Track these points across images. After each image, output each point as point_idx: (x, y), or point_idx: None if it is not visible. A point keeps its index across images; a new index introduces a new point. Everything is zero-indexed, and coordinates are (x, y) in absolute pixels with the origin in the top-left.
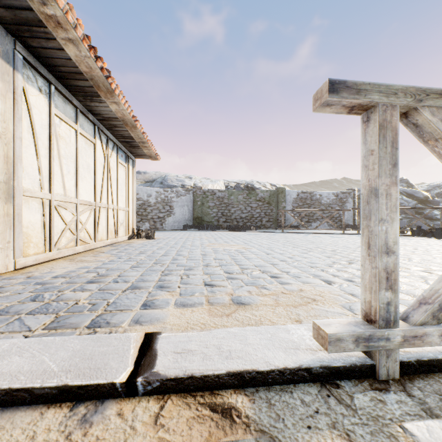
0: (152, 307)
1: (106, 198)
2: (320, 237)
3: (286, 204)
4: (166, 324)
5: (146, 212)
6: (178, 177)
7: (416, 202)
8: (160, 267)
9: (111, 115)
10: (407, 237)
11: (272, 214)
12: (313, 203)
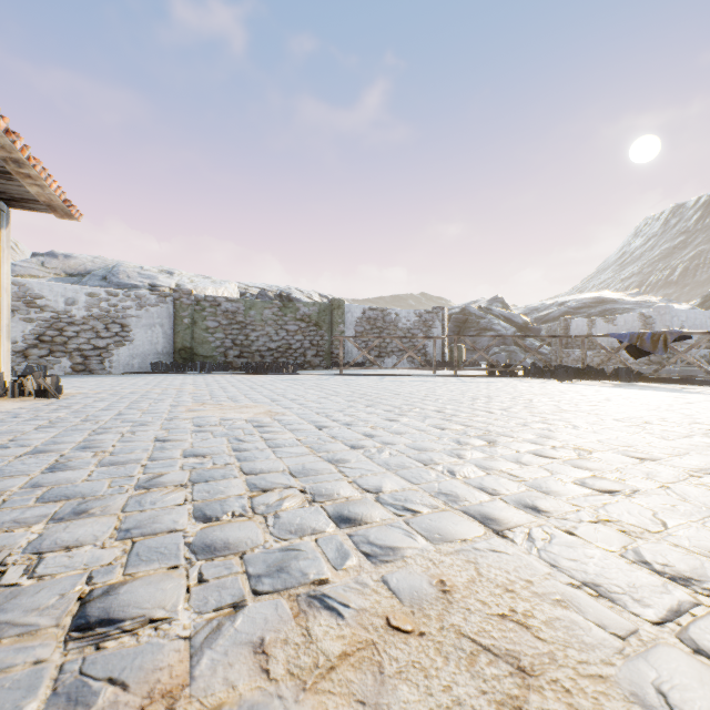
0: None
1: None
2: (405, 383)
3: (345, 328)
4: None
5: (64, 336)
6: (144, 269)
7: (516, 329)
8: None
9: None
10: (523, 380)
11: (323, 343)
12: (386, 326)
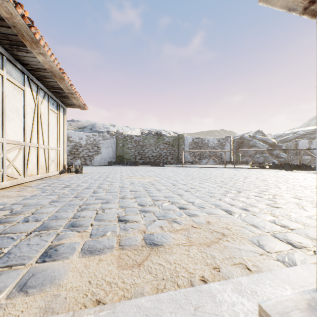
0: (52, 258)
1: (36, 139)
2: (210, 170)
3: (184, 146)
4: (60, 288)
5: (78, 151)
6: (104, 125)
7: (268, 145)
8: (79, 201)
9: (39, 66)
10: (267, 170)
11: (175, 153)
12: (203, 146)
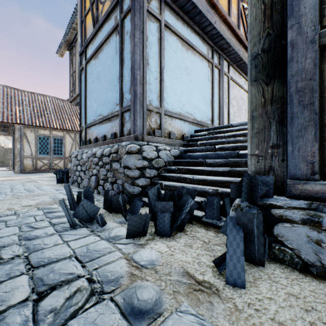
0: None
1: None
2: None
3: None
4: None
5: None
6: None
7: None
8: None
9: None
10: None
11: None
12: None
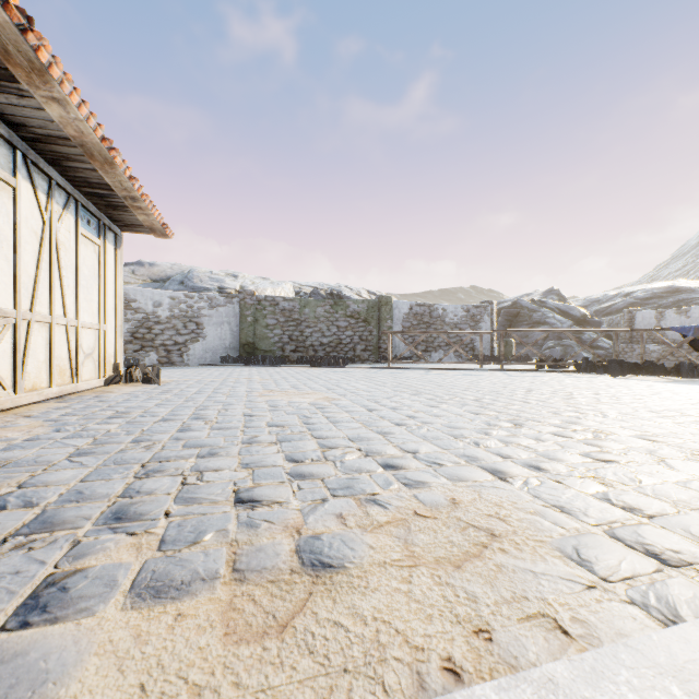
0: (49, 614)
1: (46, 303)
2: (449, 376)
3: (393, 323)
4: None
5: (152, 333)
6: (213, 273)
7: (572, 322)
8: (143, 452)
9: (53, 131)
10: (572, 375)
11: (371, 338)
12: (433, 322)
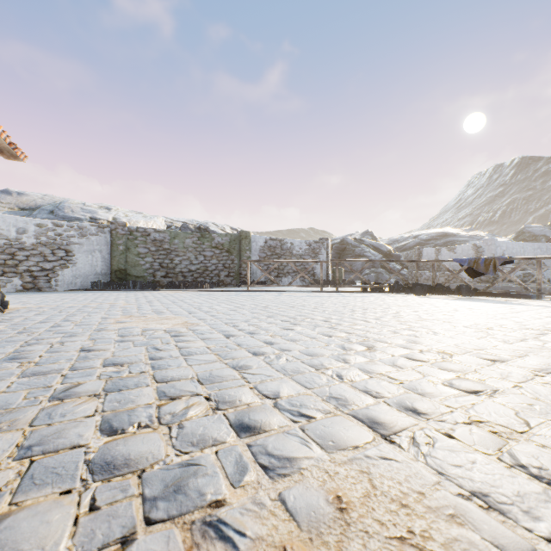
0: None
1: None
2: (298, 298)
3: (251, 254)
4: None
5: (15, 260)
6: (86, 205)
7: (382, 255)
8: None
9: None
10: (389, 295)
11: (233, 266)
12: (283, 253)
